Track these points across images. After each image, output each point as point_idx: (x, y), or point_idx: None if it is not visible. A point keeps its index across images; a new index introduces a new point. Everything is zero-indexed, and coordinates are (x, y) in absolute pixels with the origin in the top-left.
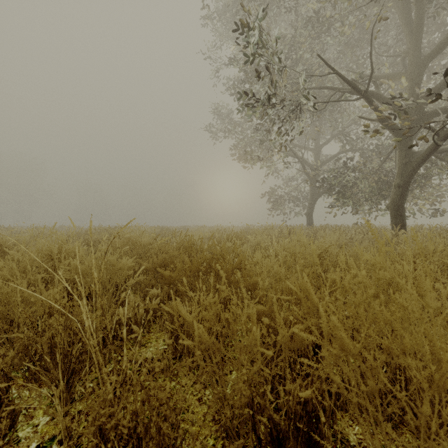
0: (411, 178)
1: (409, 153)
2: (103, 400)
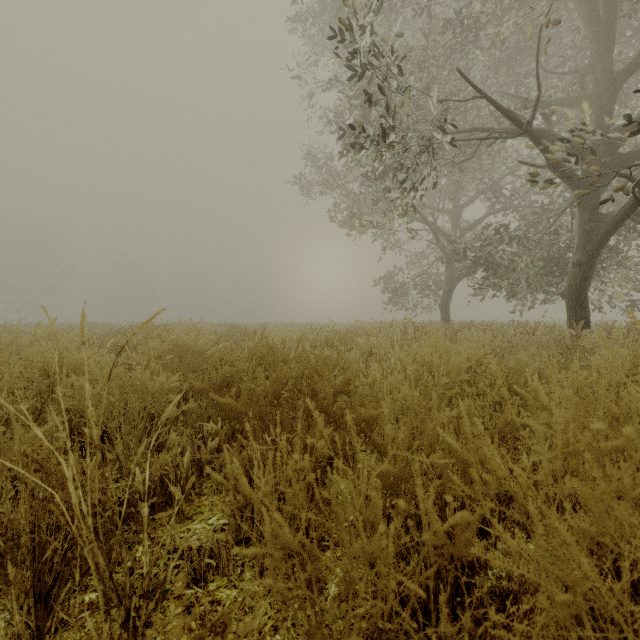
0: (598, 252)
1: (595, 215)
2: None
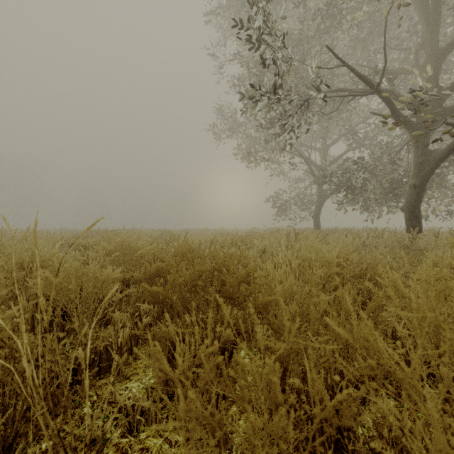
0: (428, 177)
1: (426, 151)
2: None
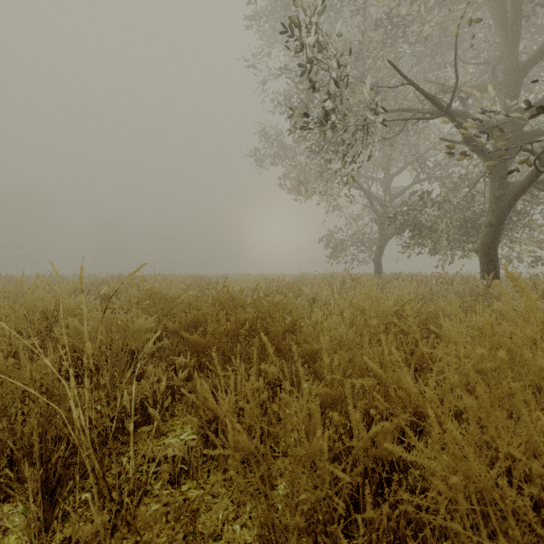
0: (506, 214)
1: (504, 184)
2: (89, 540)
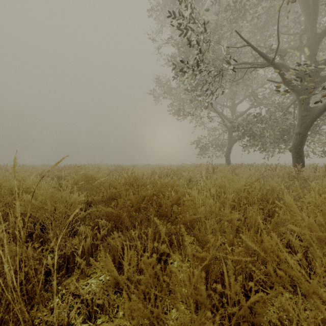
0: (309, 127)
1: (307, 108)
2: None
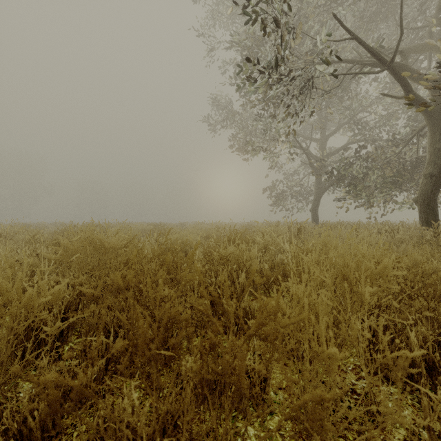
0: None
1: None
2: None
